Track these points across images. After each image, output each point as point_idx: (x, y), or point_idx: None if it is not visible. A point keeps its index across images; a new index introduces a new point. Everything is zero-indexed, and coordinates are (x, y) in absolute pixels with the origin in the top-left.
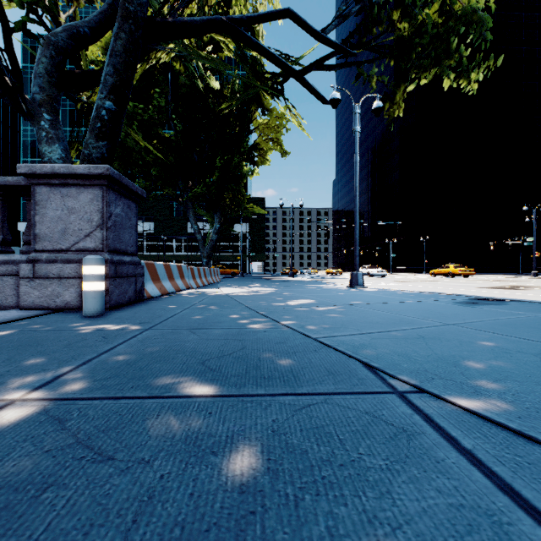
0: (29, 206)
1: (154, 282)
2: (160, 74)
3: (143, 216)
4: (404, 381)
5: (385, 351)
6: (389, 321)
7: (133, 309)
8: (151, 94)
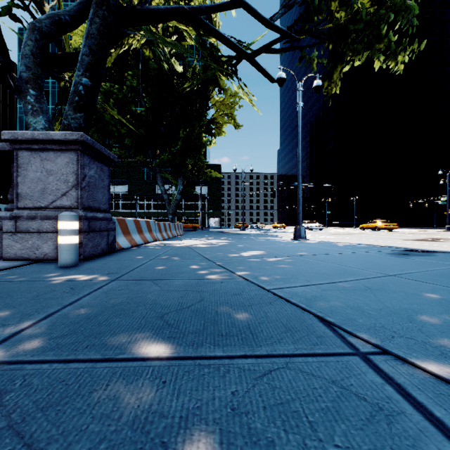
0: (13, 169)
1: (125, 236)
2: (132, 60)
3: (119, 180)
4: (364, 340)
5: (338, 303)
6: (334, 272)
7: (104, 260)
8: (125, 76)
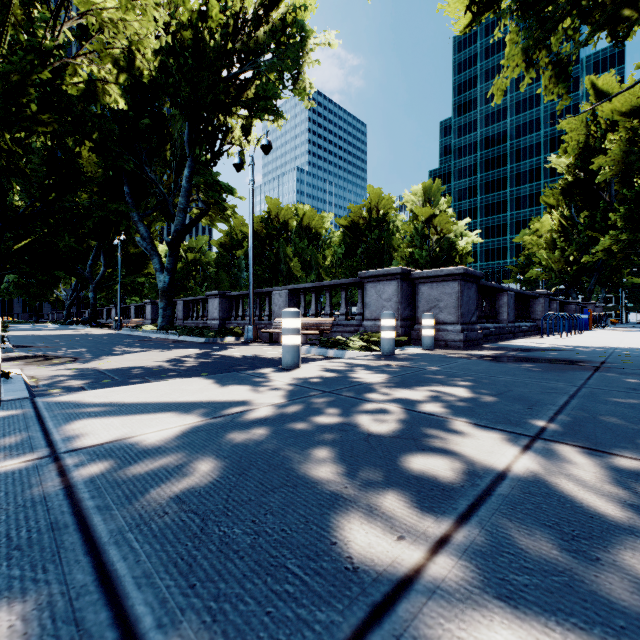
0: None
1: None
2: None
3: None
4: None
5: None
6: None
7: None
8: None
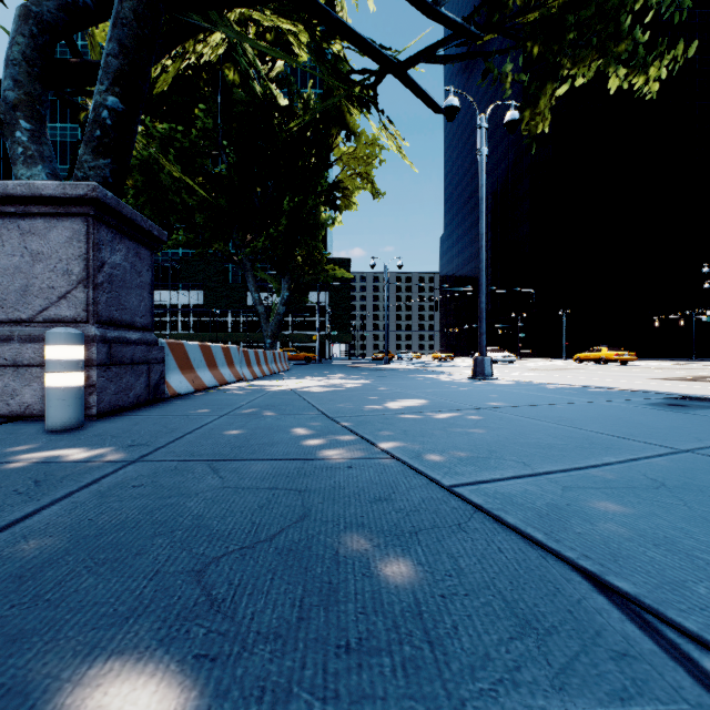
0: None
1: (183, 372)
2: (207, 87)
3: (188, 283)
4: None
5: (616, 529)
6: (569, 443)
7: (136, 417)
8: (196, 114)
